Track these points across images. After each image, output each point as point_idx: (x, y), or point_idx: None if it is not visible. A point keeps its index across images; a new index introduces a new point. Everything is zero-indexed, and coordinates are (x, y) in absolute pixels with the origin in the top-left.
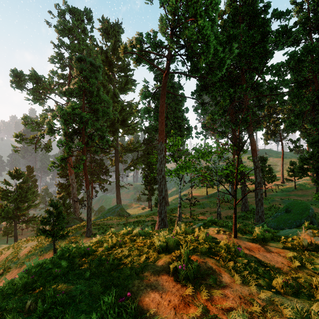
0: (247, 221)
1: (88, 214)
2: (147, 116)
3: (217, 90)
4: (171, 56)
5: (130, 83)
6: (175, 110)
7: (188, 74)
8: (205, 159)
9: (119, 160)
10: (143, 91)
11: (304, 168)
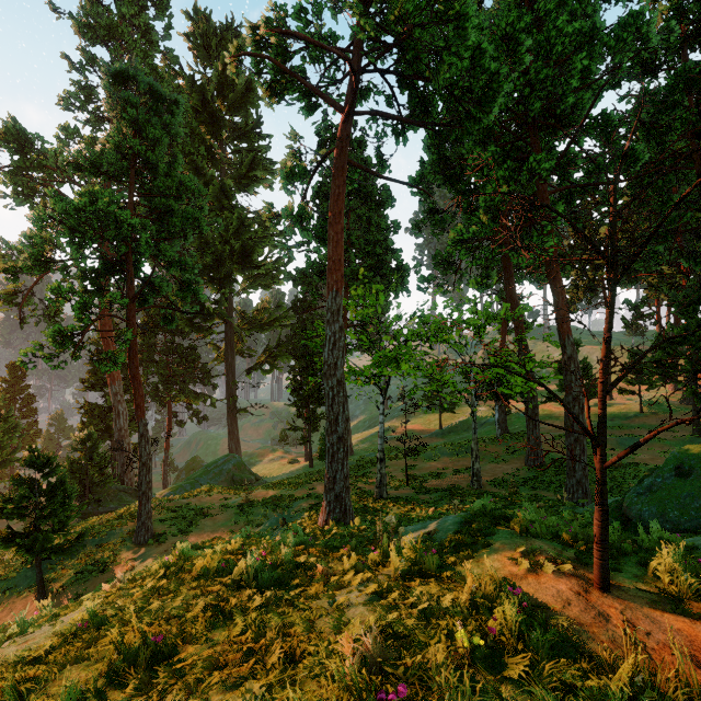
0: (545, 491)
1: (142, 484)
2: (300, 241)
3: (475, 165)
4: (361, 69)
5: (261, 167)
6: (369, 225)
7: (402, 128)
8: (446, 338)
9: (237, 348)
10: (288, 161)
11: (667, 363)
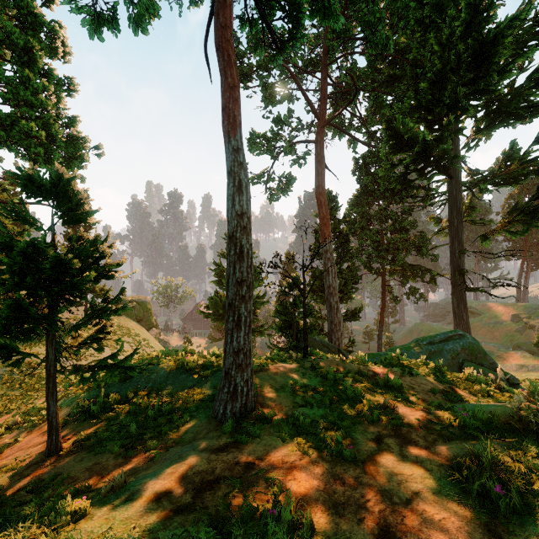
0: None
1: (228, 284)
2: None
3: None
4: None
5: None
6: None
7: None
8: None
9: (465, 218)
10: None
11: None
